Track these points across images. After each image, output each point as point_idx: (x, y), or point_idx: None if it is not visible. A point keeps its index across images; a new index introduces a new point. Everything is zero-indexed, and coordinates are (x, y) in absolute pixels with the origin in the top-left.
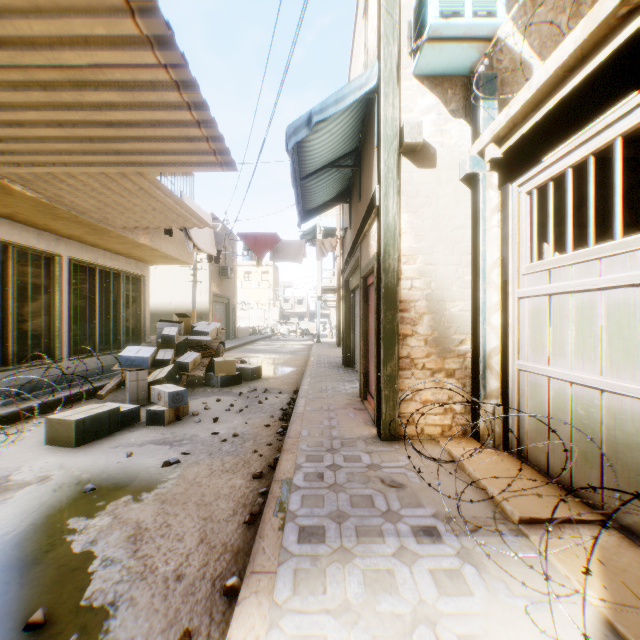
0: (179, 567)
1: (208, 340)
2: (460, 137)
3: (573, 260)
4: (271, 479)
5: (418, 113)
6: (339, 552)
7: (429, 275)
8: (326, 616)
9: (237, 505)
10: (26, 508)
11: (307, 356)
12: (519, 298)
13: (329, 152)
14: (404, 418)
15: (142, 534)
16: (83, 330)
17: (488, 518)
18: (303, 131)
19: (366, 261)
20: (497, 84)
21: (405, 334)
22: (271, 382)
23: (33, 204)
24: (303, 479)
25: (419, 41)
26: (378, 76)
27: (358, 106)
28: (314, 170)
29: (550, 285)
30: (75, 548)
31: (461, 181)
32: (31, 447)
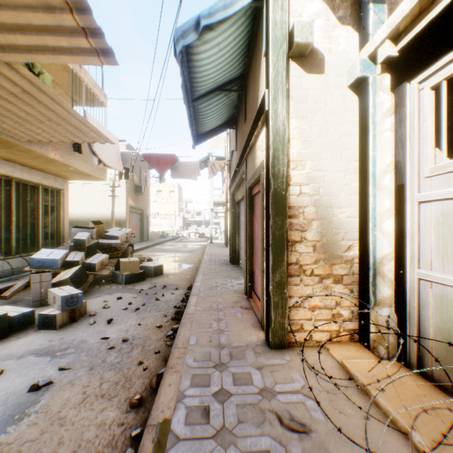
0: None
1: (117, 243)
2: (347, 44)
3: None
4: (150, 407)
5: (307, 18)
6: None
7: (317, 181)
8: None
9: None
10: None
11: (202, 254)
12: (419, 202)
13: (218, 72)
14: (293, 325)
15: None
16: None
17: None
18: (191, 35)
19: (252, 172)
20: None
21: (294, 240)
22: (170, 278)
23: None
24: (184, 420)
25: None
26: None
27: (245, 23)
28: (205, 92)
29: None
30: None
31: (348, 88)
32: None
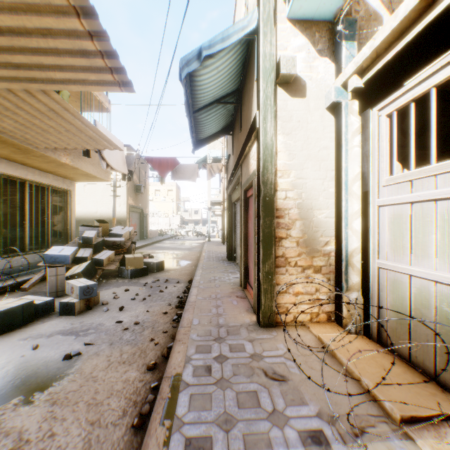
0: None
1: (122, 241)
2: (325, 73)
3: (439, 170)
4: (164, 370)
5: (291, 51)
6: None
7: (300, 187)
8: None
9: (128, 403)
10: None
11: (200, 252)
12: (379, 206)
13: (216, 89)
14: (280, 308)
15: (21, 449)
16: (14, 233)
17: (369, 415)
18: (194, 63)
19: (246, 177)
20: (357, 28)
21: (280, 237)
22: (171, 273)
23: None
24: (192, 374)
25: None
26: (258, 19)
27: (240, 49)
28: (204, 105)
29: (413, 194)
30: None
31: (326, 109)
32: None
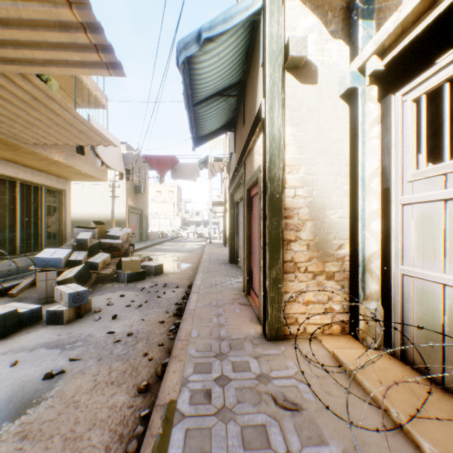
0: None
1: (119, 243)
2: (339, 57)
3: None
4: (157, 392)
5: (301, 32)
6: None
7: (311, 184)
8: None
9: (112, 437)
10: None
11: (201, 254)
12: (403, 205)
13: (218, 79)
14: (288, 318)
15: None
16: (4, 235)
17: None
18: (193, 47)
19: (250, 175)
20: (374, 6)
21: (289, 239)
22: (170, 277)
23: None
24: (189, 401)
25: None
26: None
27: (244, 34)
28: (205, 98)
29: (448, 189)
30: None
31: (340, 97)
32: None
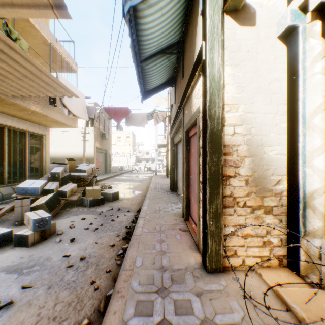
0: None
1: (85, 175)
2: None
3: None
4: None
5: None
6: None
7: (249, 122)
8: None
9: None
10: None
11: (149, 183)
12: None
13: (161, 36)
14: (227, 251)
15: None
16: None
17: None
18: None
19: (188, 118)
20: None
21: (228, 175)
22: (124, 202)
23: None
24: None
25: None
26: None
27: None
28: (150, 55)
29: None
30: None
31: (277, 39)
32: None
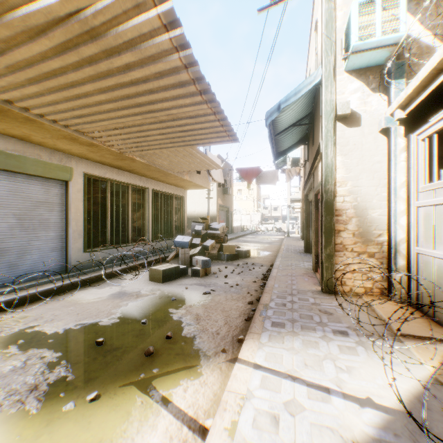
0: (217, 331)
1: (218, 233)
2: (378, 104)
3: None
4: (257, 305)
5: (348, 94)
6: (291, 332)
7: (355, 193)
8: (283, 350)
9: (241, 313)
10: (151, 303)
11: (279, 245)
12: (417, 207)
13: (292, 119)
14: (338, 281)
15: (199, 318)
16: (156, 227)
17: (381, 332)
18: (275, 114)
19: (316, 184)
20: (404, 68)
21: (339, 230)
22: (256, 260)
23: (141, 165)
24: (274, 305)
25: (347, 52)
26: (321, 75)
27: (310, 91)
28: (283, 129)
29: (433, 199)
30: (174, 318)
31: (379, 132)
32: (143, 281)
